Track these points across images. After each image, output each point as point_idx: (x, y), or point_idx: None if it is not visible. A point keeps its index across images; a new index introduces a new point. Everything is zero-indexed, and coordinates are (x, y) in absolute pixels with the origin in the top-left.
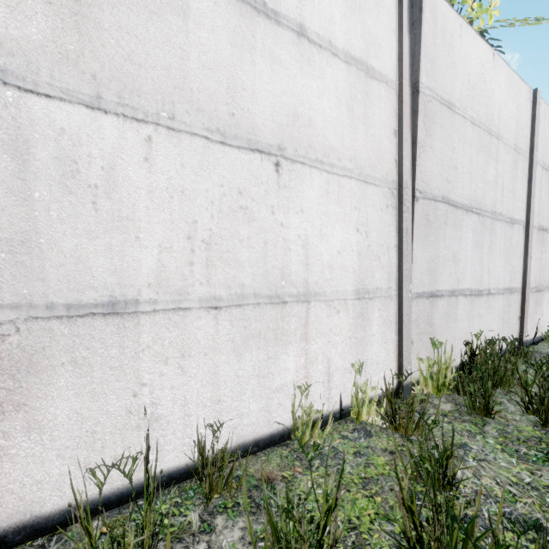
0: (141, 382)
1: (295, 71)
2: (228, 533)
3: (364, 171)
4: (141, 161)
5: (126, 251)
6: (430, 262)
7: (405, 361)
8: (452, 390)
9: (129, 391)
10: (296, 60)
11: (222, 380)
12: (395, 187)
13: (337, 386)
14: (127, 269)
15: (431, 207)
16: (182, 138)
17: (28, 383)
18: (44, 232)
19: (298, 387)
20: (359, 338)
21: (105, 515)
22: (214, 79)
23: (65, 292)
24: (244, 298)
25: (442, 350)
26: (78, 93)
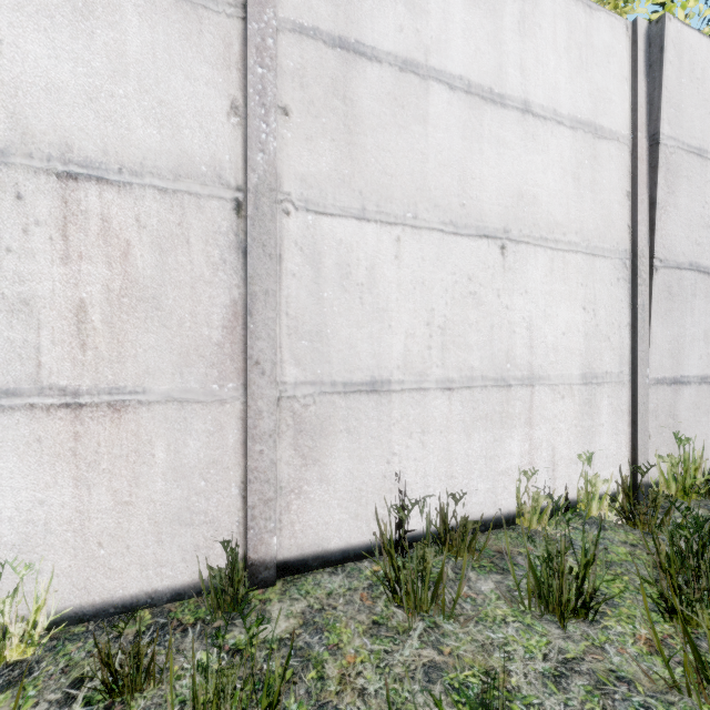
0: (393, 451)
1: (519, 150)
2: (484, 583)
3: (591, 243)
4: (392, 259)
5: (382, 338)
6: (672, 342)
7: (640, 457)
8: (703, 496)
9: (384, 459)
10: (520, 138)
11: (454, 457)
12: (628, 257)
13: (562, 477)
14: (382, 353)
15: (675, 276)
16: (422, 234)
17: (320, 444)
18: (329, 324)
19: (524, 472)
20: (586, 427)
21: (370, 560)
22: (447, 174)
23: (342, 372)
24: (472, 380)
25: (688, 449)
26: (350, 208)
